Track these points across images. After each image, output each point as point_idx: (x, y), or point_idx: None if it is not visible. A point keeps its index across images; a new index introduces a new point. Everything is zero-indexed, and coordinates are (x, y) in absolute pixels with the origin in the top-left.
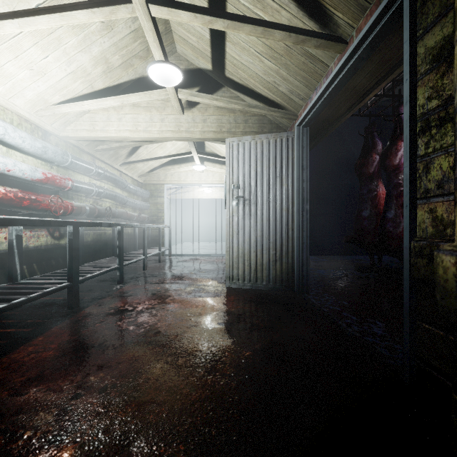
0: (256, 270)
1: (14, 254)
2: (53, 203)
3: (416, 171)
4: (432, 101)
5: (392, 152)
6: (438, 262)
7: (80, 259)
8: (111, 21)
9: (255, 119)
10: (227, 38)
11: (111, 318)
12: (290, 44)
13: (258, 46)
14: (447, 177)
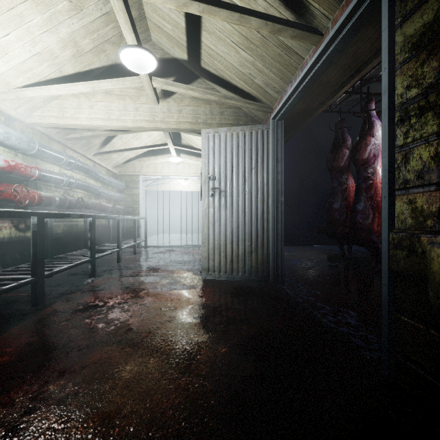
0: (232, 261)
1: None
2: (17, 193)
3: (395, 161)
4: (411, 90)
5: (361, 147)
6: (433, 256)
7: (48, 252)
8: (80, 1)
9: (231, 111)
10: (203, 26)
11: (79, 315)
12: (267, 35)
13: (234, 35)
14: (427, 167)
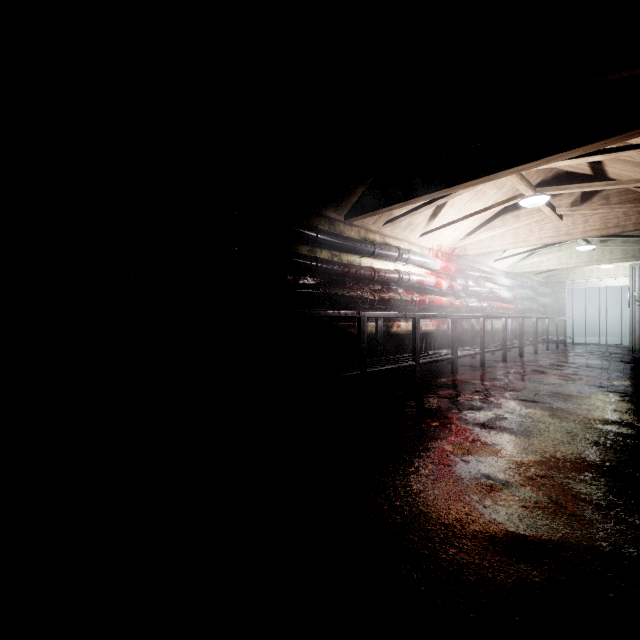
0: None
1: (509, 330)
2: (515, 308)
3: None
4: None
5: None
6: None
7: None
8: None
9: None
10: None
11: (559, 356)
12: None
13: None
14: None
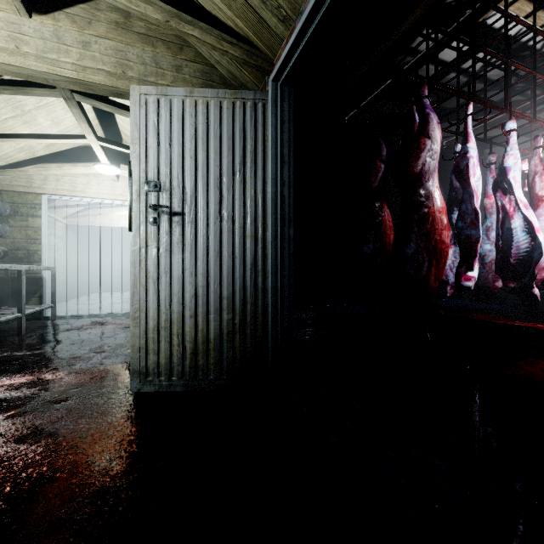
0: (196, 352)
1: None
2: None
3: None
4: None
5: (411, 153)
6: None
7: None
8: None
9: (197, 69)
10: None
11: None
12: None
13: None
14: None
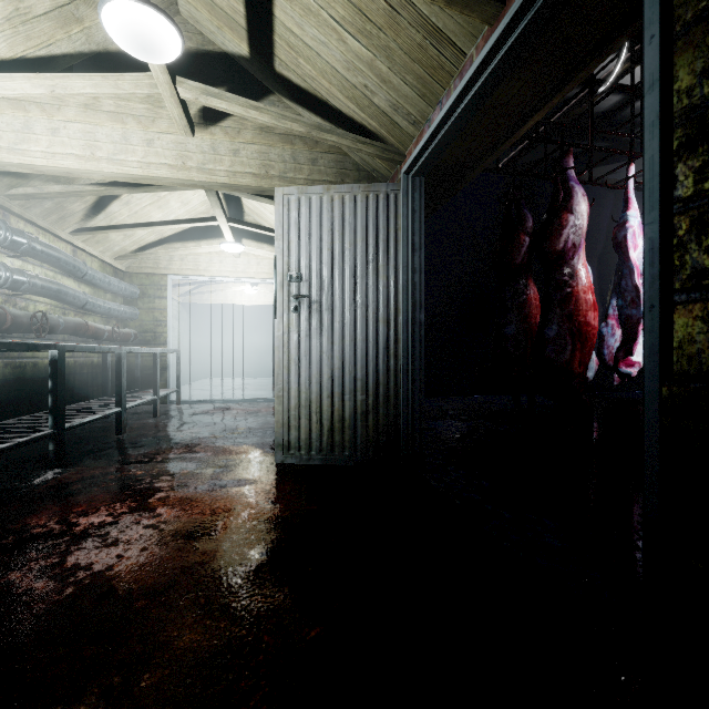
0: (332, 430)
1: None
2: None
3: (672, 231)
4: None
5: (553, 230)
6: None
7: None
8: None
9: (331, 159)
10: None
11: (0, 560)
12: (398, 3)
13: (335, 4)
14: None
